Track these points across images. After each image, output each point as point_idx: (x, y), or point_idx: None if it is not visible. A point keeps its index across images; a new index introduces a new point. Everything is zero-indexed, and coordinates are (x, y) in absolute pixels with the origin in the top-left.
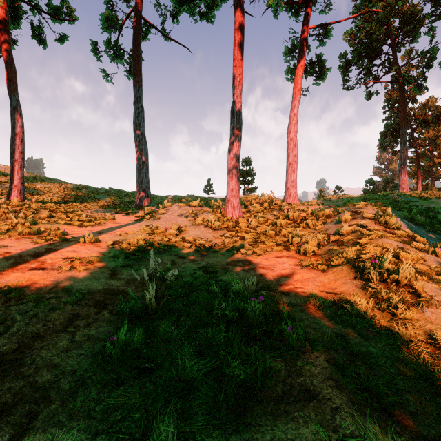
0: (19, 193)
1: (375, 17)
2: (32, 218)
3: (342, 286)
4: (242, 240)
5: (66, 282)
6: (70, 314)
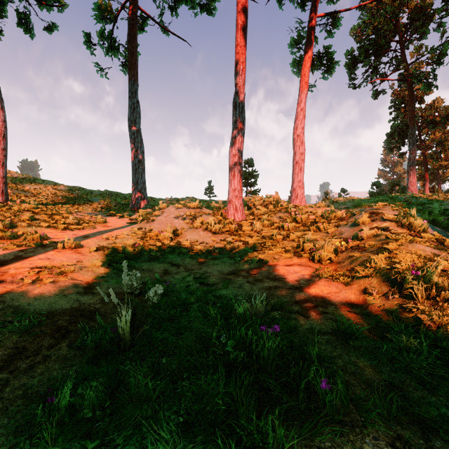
0: (1, 193)
1: (383, 12)
2: (9, 220)
3: (375, 305)
4: (245, 245)
5: (23, 299)
6: (13, 349)
